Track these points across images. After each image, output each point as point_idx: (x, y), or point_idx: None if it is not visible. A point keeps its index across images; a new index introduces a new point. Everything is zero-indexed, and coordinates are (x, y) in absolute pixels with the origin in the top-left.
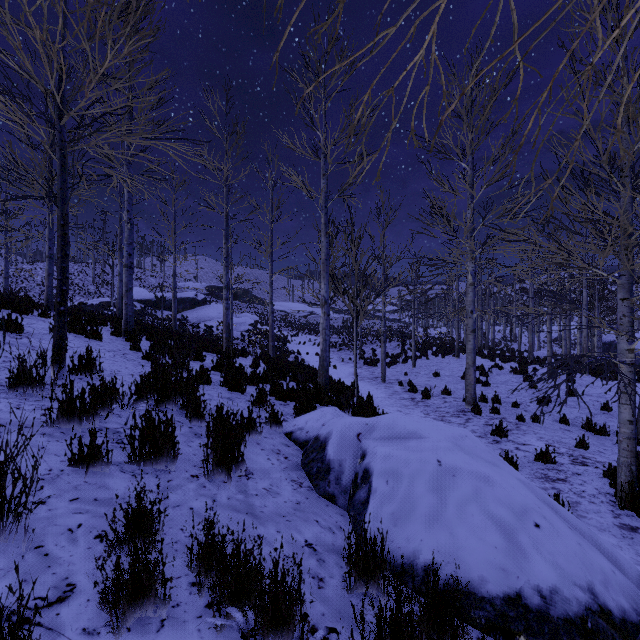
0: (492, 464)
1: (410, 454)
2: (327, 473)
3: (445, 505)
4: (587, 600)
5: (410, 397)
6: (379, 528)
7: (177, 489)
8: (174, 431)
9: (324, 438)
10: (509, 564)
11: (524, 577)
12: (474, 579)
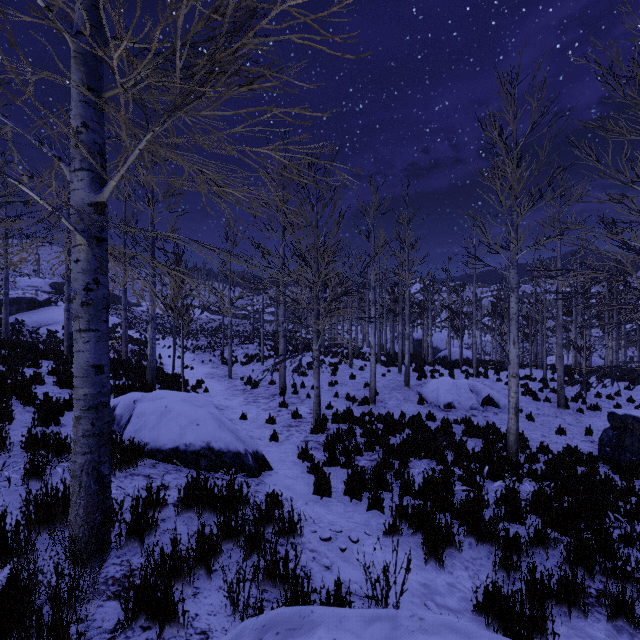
0: (199, 407)
1: (154, 405)
2: (113, 421)
3: (161, 422)
4: (204, 445)
5: (243, 388)
6: (128, 436)
7: (14, 430)
8: (12, 404)
9: (116, 405)
10: (178, 438)
11: (182, 441)
12: (162, 445)
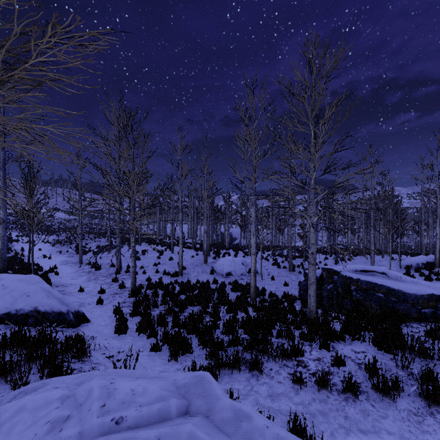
0: (32, 284)
1: None
2: None
3: None
4: (32, 309)
5: (89, 270)
6: None
7: None
8: None
9: None
10: (10, 306)
11: (13, 308)
12: None
